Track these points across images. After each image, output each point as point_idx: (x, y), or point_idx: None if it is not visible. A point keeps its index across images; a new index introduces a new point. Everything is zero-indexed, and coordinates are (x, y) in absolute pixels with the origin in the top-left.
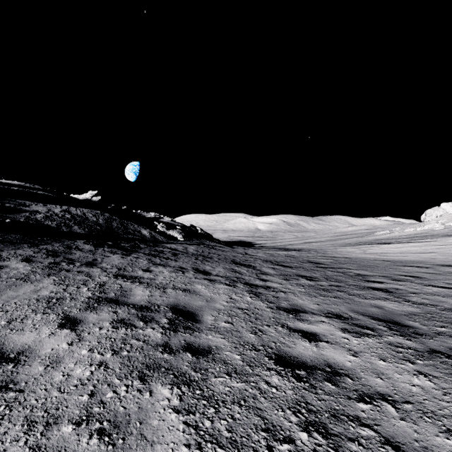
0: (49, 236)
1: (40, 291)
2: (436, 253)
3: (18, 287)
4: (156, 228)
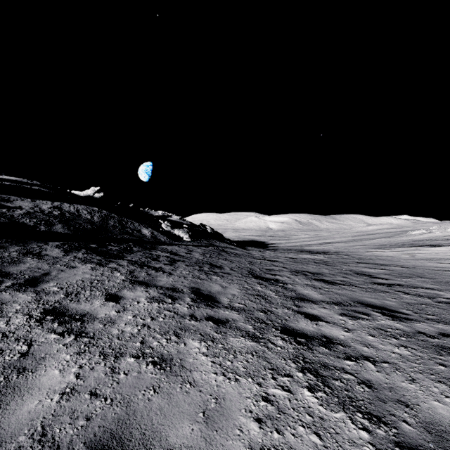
0: (12, 237)
1: None
2: None
3: None
4: (160, 227)
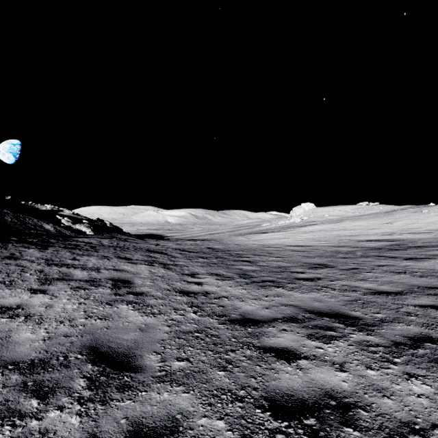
0: None
1: None
2: (289, 239)
3: None
4: (59, 222)
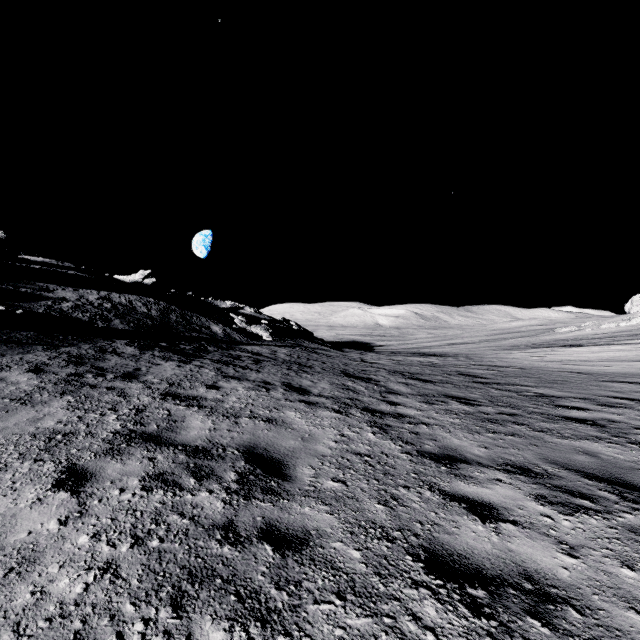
0: (76, 335)
1: (42, 420)
2: None
3: (10, 414)
4: (232, 323)
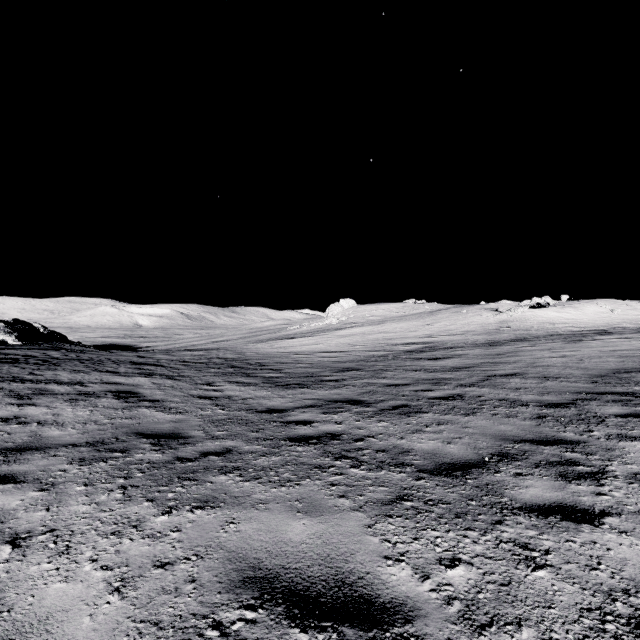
0: None
1: None
2: (322, 344)
3: None
4: None
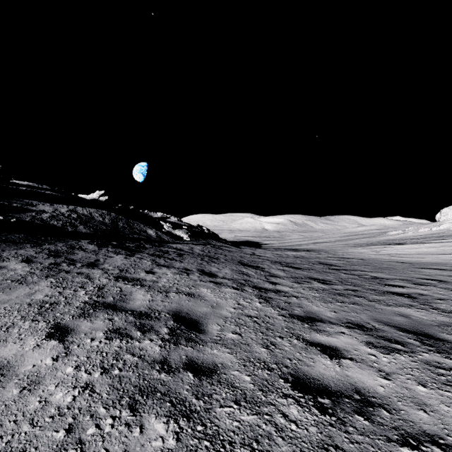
0: (53, 236)
1: (34, 294)
2: None
3: (12, 290)
4: (162, 228)
